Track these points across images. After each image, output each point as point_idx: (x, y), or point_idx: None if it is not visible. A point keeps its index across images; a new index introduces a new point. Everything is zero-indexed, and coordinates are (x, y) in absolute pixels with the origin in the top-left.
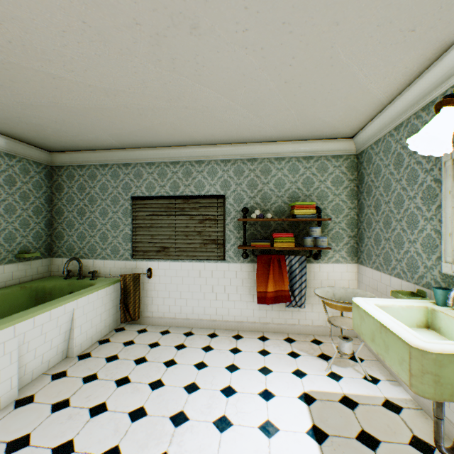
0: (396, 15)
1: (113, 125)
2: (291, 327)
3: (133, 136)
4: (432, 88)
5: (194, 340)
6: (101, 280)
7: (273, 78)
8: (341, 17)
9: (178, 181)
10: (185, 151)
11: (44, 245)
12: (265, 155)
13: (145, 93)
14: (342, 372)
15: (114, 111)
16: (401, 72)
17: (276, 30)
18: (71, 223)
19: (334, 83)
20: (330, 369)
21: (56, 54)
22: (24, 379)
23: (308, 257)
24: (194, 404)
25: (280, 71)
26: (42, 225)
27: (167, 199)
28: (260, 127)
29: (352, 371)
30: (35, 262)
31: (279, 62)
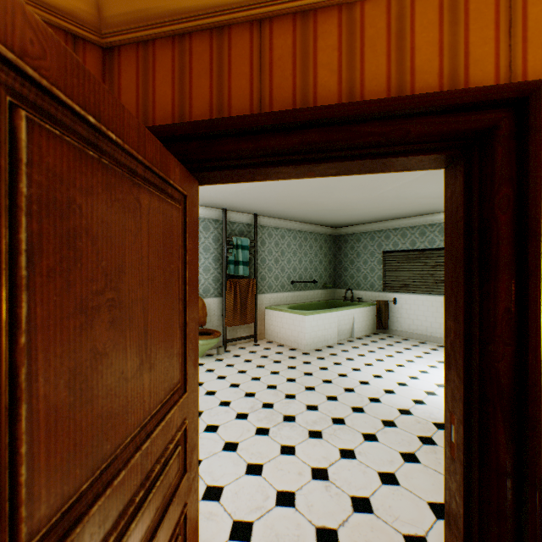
0: None
1: (373, 215)
2: None
3: (384, 217)
4: None
5: (424, 345)
6: (364, 303)
7: None
8: None
9: (414, 239)
10: (419, 219)
11: (332, 281)
12: None
13: (392, 205)
14: None
15: (376, 211)
16: None
17: None
18: (345, 269)
19: None
20: None
21: (358, 205)
22: (337, 337)
23: None
24: (418, 360)
25: None
26: (331, 270)
27: (406, 252)
28: None
29: None
30: (329, 290)
31: None
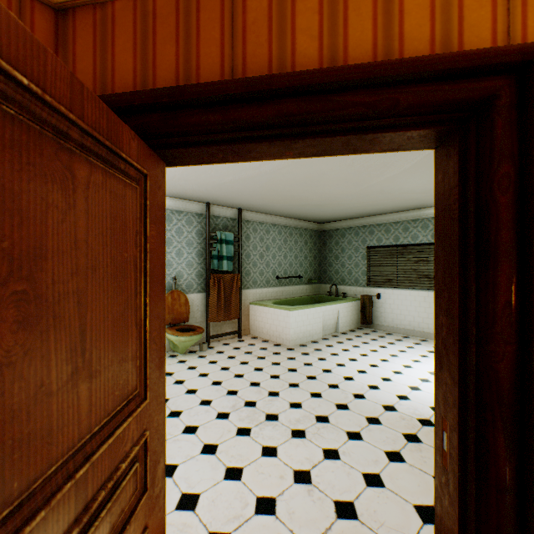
0: None
1: (358, 210)
2: None
3: (368, 212)
4: None
5: (408, 339)
6: (348, 298)
7: None
8: None
9: (398, 235)
10: (403, 214)
11: (317, 276)
12: None
13: (377, 200)
14: None
15: (360, 207)
16: None
17: None
18: (330, 264)
19: None
20: None
21: (342, 200)
22: (322, 332)
23: None
24: (401, 354)
25: None
26: (316, 265)
27: (390, 247)
28: None
29: None
30: (314, 285)
31: None
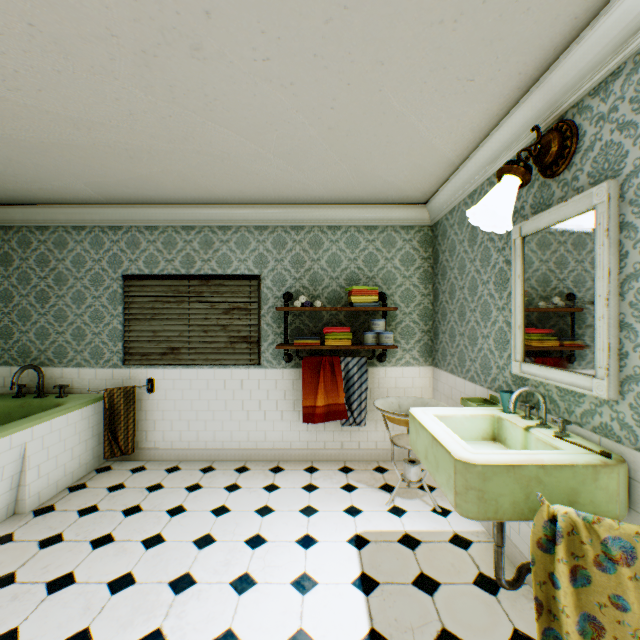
0: (449, 61)
1: (90, 169)
2: (349, 452)
3: (122, 187)
4: (503, 150)
5: (214, 478)
6: (75, 398)
7: (312, 122)
8: (385, 56)
9: (193, 254)
10: (203, 212)
11: None
12: (315, 222)
13: (135, 128)
14: (407, 505)
15: (90, 150)
16: (468, 127)
17: (306, 63)
18: (25, 314)
19: (391, 134)
20: (393, 502)
21: None
22: None
23: (370, 358)
24: (205, 562)
25: (320, 114)
26: None
27: (177, 279)
28: (305, 184)
29: (419, 503)
30: None
31: (316, 102)
